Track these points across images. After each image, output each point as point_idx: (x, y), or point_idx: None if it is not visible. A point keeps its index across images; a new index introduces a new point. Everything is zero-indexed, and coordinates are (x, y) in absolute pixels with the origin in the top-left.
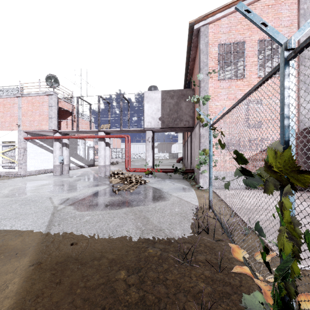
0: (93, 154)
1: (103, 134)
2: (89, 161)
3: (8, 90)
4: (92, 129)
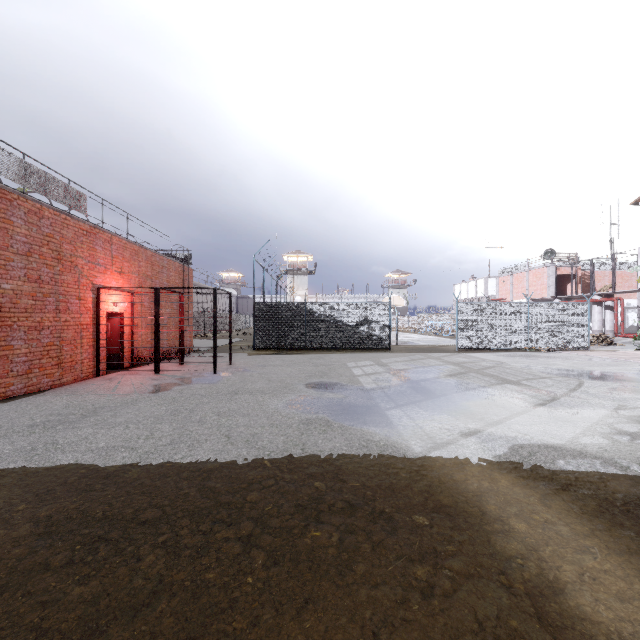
0: (636, 318)
1: (597, 298)
2: (627, 329)
3: (520, 267)
4: (633, 281)
